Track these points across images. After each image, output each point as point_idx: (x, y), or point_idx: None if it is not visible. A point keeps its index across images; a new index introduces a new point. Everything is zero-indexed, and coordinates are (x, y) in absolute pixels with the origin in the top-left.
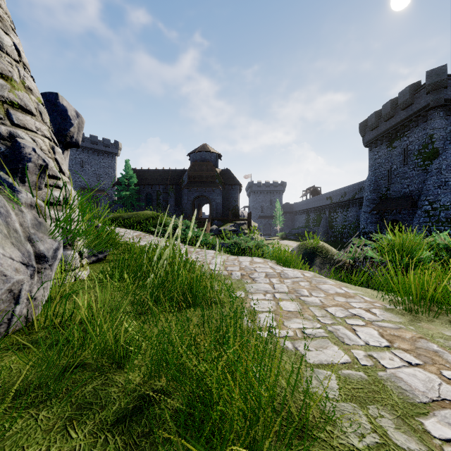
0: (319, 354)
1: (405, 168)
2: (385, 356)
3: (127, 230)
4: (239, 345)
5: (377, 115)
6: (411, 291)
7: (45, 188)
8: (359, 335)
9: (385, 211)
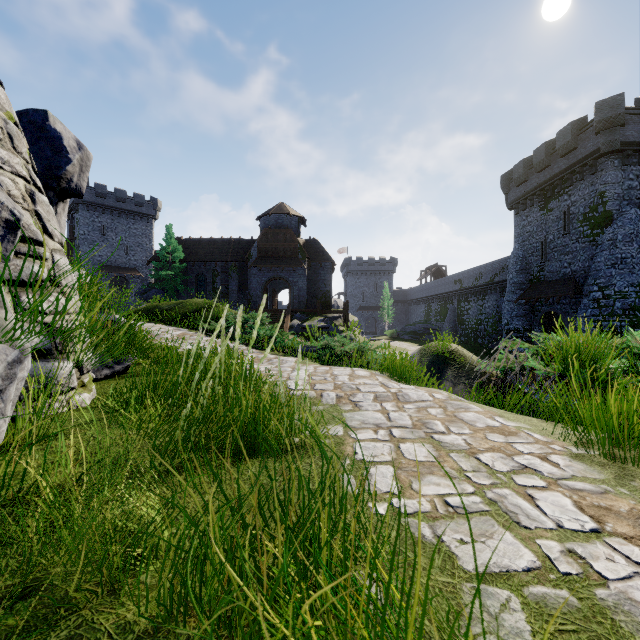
0: (482, 549)
1: (565, 239)
2: (598, 552)
3: (165, 326)
4: (341, 542)
5: (526, 165)
6: (613, 426)
7: (15, 259)
8: (542, 507)
9: (537, 299)
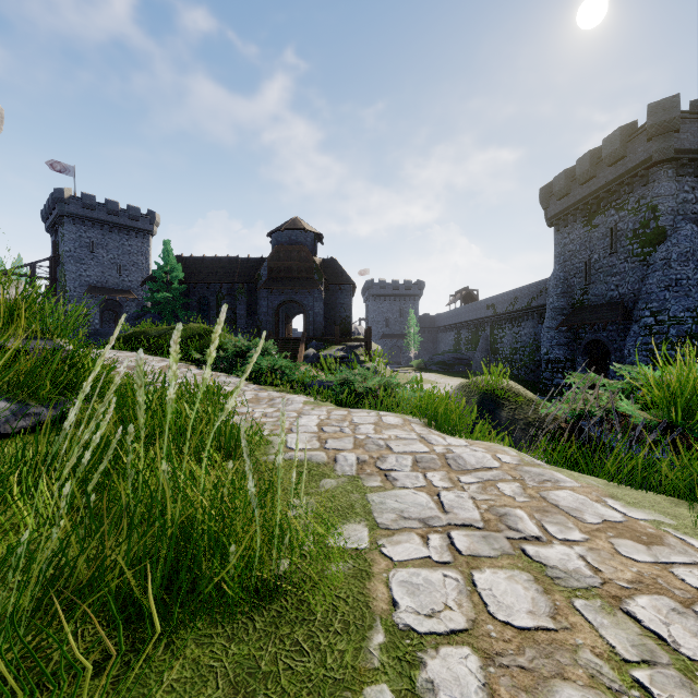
0: None
1: (613, 259)
2: None
3: (148, 356)
4: None
5: (568, 176)
6: None
7: None
8: None
9: (581, 326)
